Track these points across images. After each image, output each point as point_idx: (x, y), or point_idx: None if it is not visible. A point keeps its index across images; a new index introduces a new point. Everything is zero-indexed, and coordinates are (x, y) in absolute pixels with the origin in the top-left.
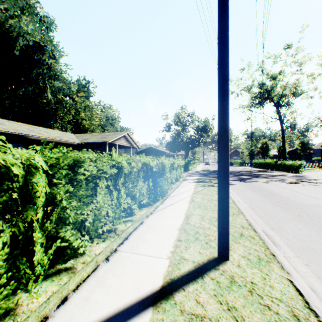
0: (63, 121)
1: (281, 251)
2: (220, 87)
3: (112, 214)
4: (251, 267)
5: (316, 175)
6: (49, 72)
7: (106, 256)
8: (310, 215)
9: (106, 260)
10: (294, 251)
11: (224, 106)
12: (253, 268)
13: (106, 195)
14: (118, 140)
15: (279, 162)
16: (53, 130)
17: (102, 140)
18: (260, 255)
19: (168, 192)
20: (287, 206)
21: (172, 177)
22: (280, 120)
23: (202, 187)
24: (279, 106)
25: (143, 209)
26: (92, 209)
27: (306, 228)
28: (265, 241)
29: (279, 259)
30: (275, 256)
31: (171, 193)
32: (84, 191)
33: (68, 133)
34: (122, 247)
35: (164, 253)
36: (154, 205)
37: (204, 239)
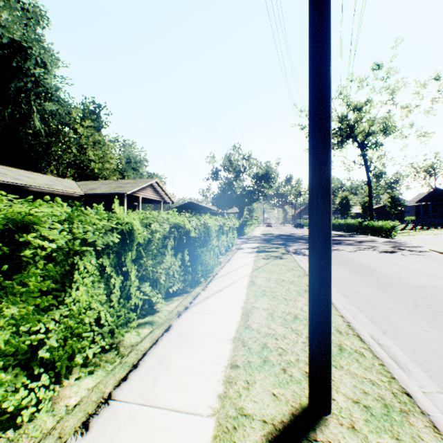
0: (60, 162)
1: (414, 381)
2: (315, 76)
3: (110, 319)
4: (377, 432)
5: (415, 241)
6: (35, 88)
7: (86, 418)
8: (432, 303)
9: (83, 428)
10: (435, 380)
11: (322, 113)
12: (381, 433)
13: (99, 284)
14: (143, 191)
15: (366, 223)
16: (42, 175)
17: (117, 191)
18: (386, 396)
19: (215, 269)
20: (393, 288)
21: (221, 245)
22: (367, 166)
23: (265, 261)
24: (365, 148)
25: (173, 300)
26: (58, 318)
27: (435, 329)
28: (384, 360)
29: (423, 405)
30: (412, 398)
31: (220, 271)
32: (33, 285)
33: (65, 180)
34: (122, 389)
35: (205, 402)
36: (192, 292)
37: (279, 362)
